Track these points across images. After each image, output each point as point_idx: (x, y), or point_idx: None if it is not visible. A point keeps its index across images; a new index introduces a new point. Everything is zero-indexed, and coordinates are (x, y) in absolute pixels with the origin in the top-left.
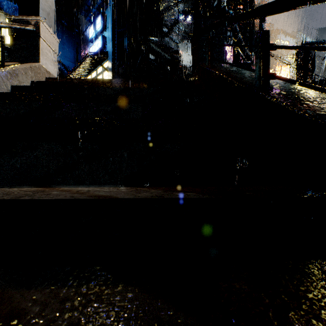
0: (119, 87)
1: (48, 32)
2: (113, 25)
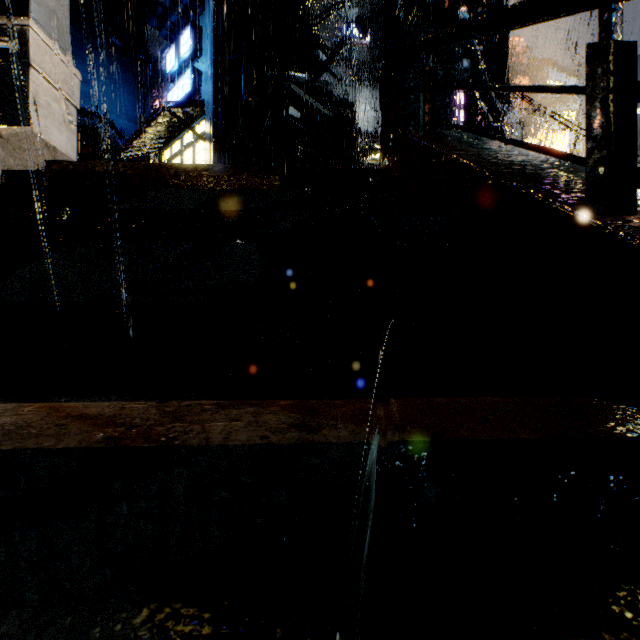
0: (214, 185)
1: (52, 56)
2: (215, 46)
